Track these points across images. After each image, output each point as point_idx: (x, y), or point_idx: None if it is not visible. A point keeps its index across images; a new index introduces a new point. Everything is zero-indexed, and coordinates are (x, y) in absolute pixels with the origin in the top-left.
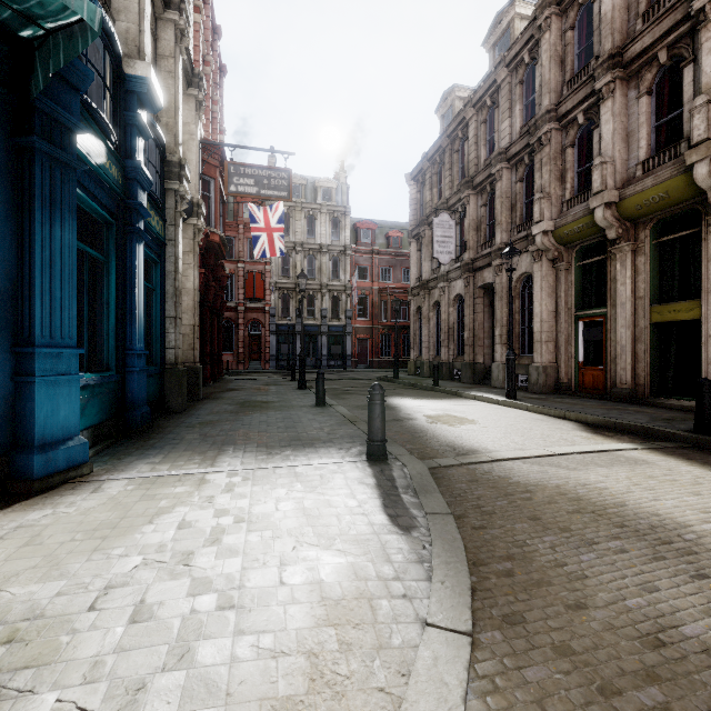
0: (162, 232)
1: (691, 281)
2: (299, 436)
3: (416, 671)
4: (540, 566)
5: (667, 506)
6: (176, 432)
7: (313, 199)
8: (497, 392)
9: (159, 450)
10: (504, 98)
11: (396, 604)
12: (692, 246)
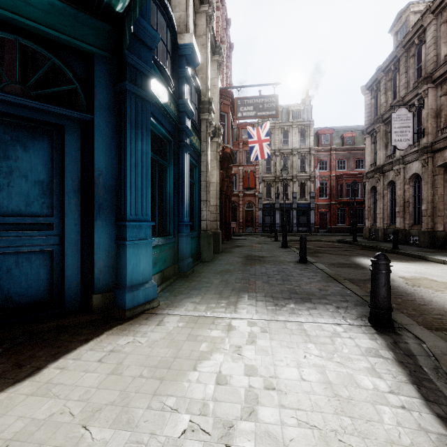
0: (199, 147)
1: None
2: (295, 289)
3: None
4: None
5: None
6: (207, 277)
7: (287, 119)
8: None
9: (198, 291)
10: None
11: None
12: None
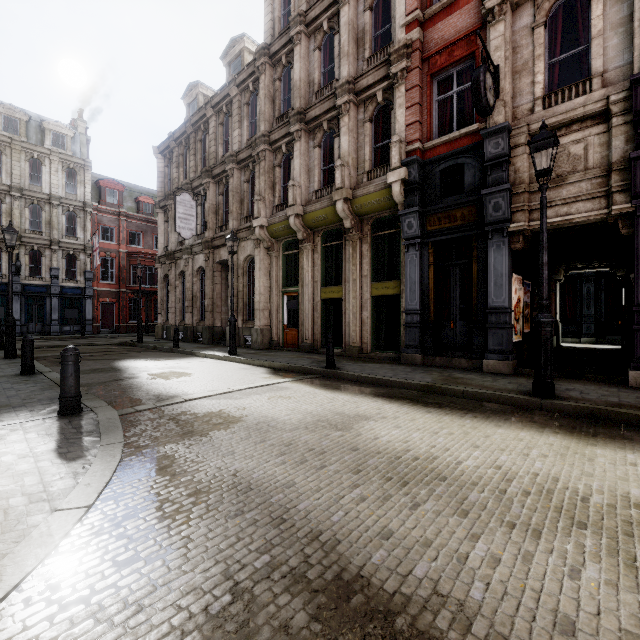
0: None
1: (340, 274)
2: None
3: (29, 537)
4: (172, 458)
5: (276, 410)
6: None
7: (40, 141)
8: (226, 350)
9: None
10: (236, 111)
11: (32, 506)
12: (341, 251)
